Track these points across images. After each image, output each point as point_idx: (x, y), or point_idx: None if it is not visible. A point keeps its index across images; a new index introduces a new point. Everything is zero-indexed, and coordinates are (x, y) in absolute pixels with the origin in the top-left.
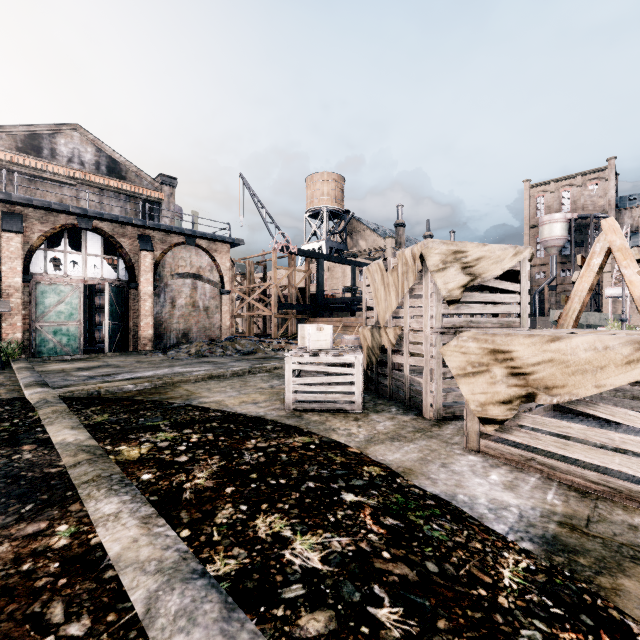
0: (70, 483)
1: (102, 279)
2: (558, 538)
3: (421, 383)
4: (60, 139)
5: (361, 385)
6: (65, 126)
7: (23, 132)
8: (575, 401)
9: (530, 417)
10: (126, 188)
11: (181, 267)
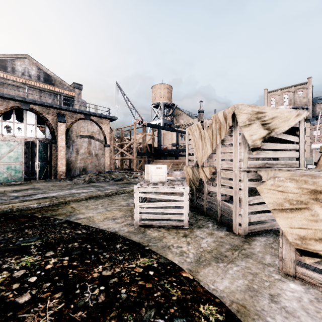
0: None
1: (36, 138)
2: None
3: (231, 207)
4: (17, 62)
5: (188, 208)
6: (20, 55)
7: None
8: None
9: None
10: (54, 90)
11: (82, 132)
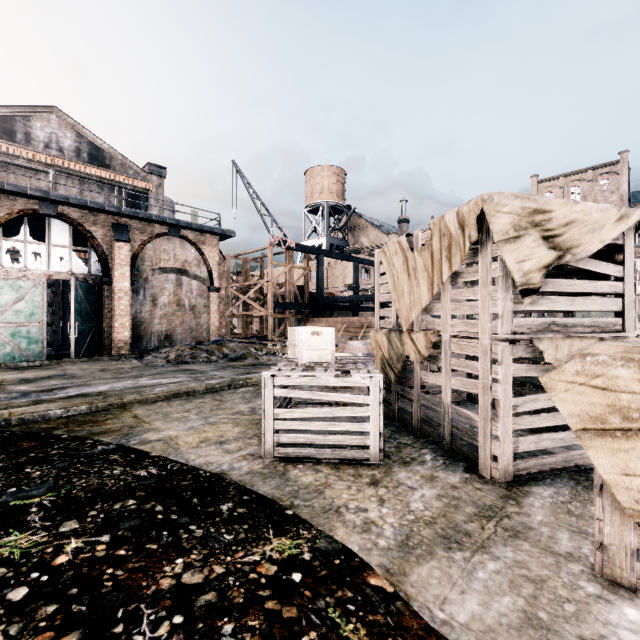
0: None
1: (70, 273)
2: None
3: (474, 420)
4: (36, 122)
5: (379, 422)
6: (41, 108)
7: None
8: None
9: None
10: (110, 177)
11: (163, 261)
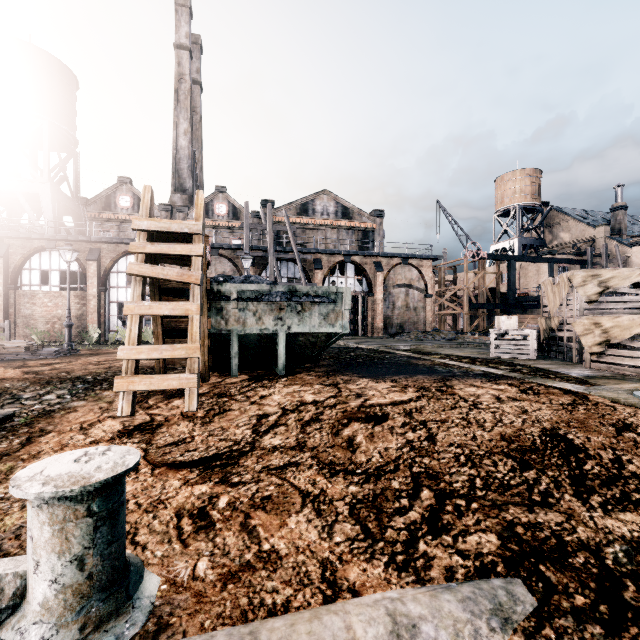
0: (426, 358)
1: (354, 291)
2: (594, 376)
3: (572, 345)
4: (317, 202)
5: (534, 346)
6: (319, 193)
7: (300, 203)
8: (626, 341)
9: (610, 350)
10: (352, 225)
11: (399, 280)
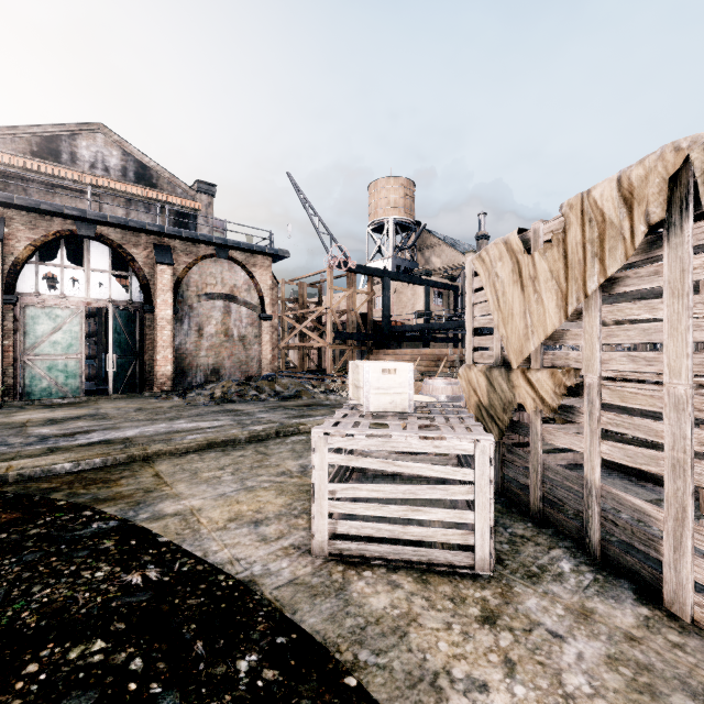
0: None
1: (110, 301)
2: None
3: (651, 515)
4: (81, 141)
5: (490, 510)
6: (87, 126)
7: (39, 134)
8: None
9: None
10: (157, 197)
11: (210, 286)
